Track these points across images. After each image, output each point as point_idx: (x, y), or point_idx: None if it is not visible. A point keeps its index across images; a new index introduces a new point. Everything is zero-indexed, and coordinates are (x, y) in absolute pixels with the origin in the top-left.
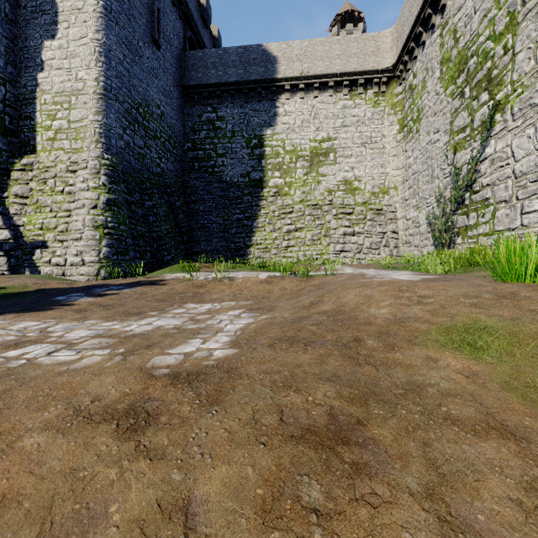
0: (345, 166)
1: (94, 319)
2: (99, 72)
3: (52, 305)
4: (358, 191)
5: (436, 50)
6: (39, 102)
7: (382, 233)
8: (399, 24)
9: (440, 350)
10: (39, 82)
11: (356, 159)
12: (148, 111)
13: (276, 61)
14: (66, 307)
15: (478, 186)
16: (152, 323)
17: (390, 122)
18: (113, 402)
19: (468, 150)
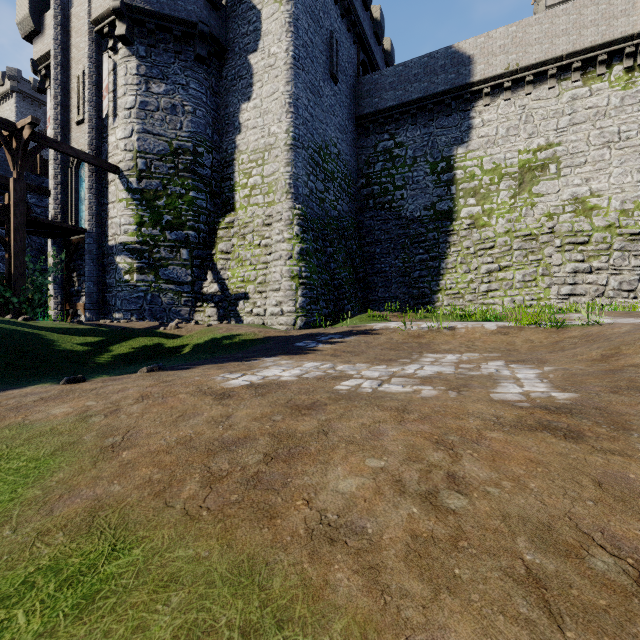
0: (574, 179)
1: (359, 362)
2: (289, 123)
3: (304, 350)
4: (597, 210)
5: None
6: (237, 163)
7: None
8: None
9: None
10: (237, 144)
11: (592, 167)
12: (327, 152)
13: (470, 62)
14: (317, 352)
15: None
16: (423, 368)
17: None
18: (517, 420)
19: None
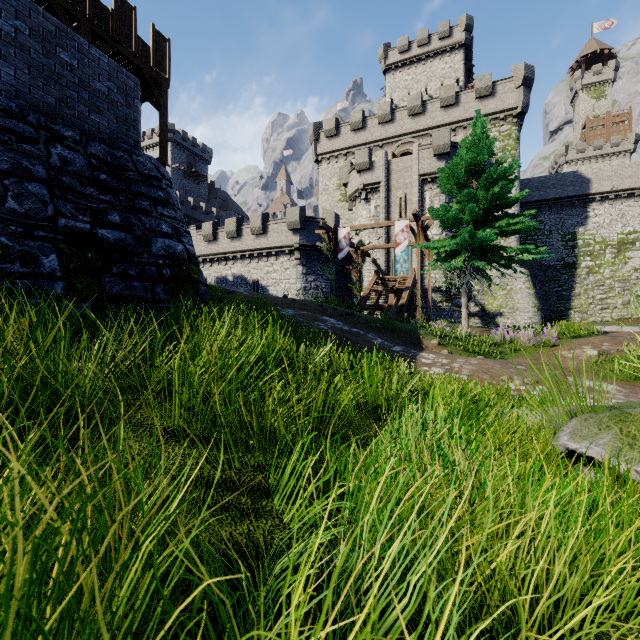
0: None
1: None
2: None
3: None
4: None
5: None
6: None
7: None
8: None
9: None
10: None
11: None
12: None
13: (589, 182)
14: None
15: None
16: None
17: None
18: None
19: None
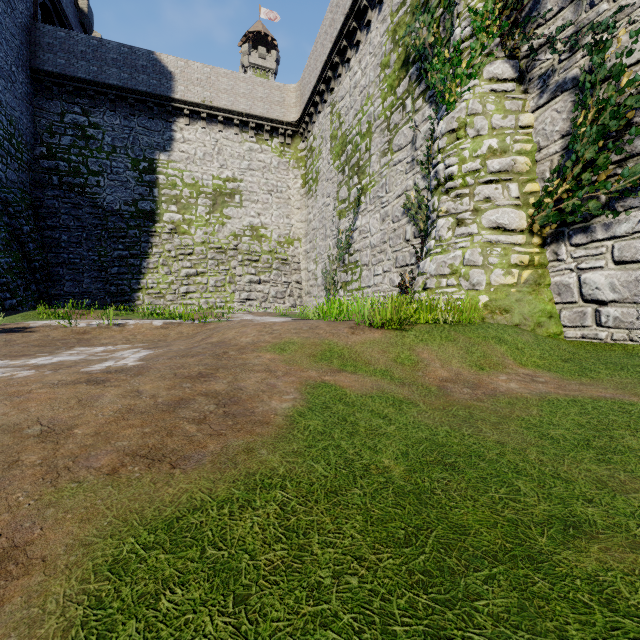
0: (251, 211)
1: None
2: None
3: None
4: (265, 238)
5: (328, 124)
6: None
7: (288, 283)
8: (302, 85)
9: (266, 353)
10: None
11: (262, 205)
12: None
13: (172, 78)
14: None
15: (353, 250)
16: (52, 359)
17: (295, 175)
18: (75, 380)
19: (347, 219)
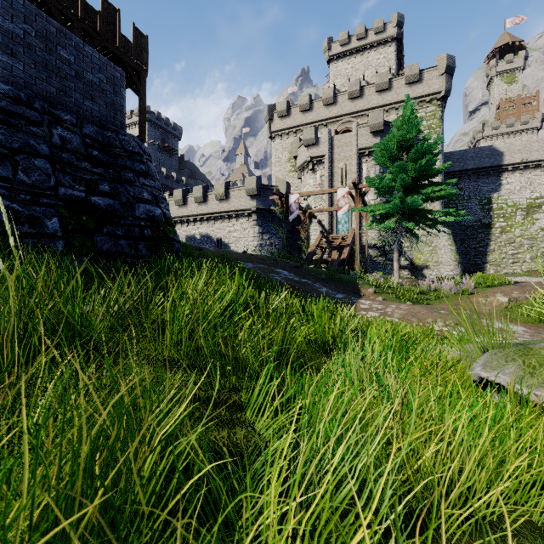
0: None
1: None
2: None
3: None
4: None
5: None
6: None
7: None
8: None
9: None
10: None
11: None
12: None
13: (502, 155)
14: None
15: None
16: None
17: None
18: None
19: None
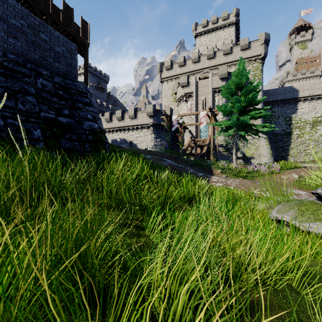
0: None
1: None
2: None
3: None
4: None
5: None
6: None
7: None
8: None
9: None
10: None
11: None
12: None
13: (298, 91)
14: None
15: None
16: None
17: None
18: None
19: None
